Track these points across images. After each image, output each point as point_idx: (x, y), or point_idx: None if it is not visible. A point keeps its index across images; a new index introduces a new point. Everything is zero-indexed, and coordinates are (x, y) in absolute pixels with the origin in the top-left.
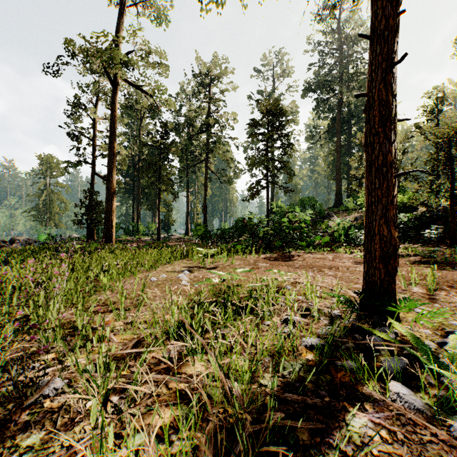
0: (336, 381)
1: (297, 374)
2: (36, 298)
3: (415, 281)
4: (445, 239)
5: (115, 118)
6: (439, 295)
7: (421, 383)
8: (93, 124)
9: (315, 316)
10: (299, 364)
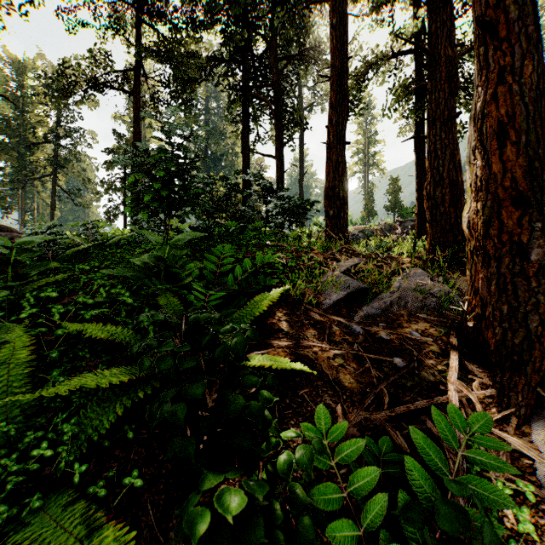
0: None
1: None
2: None
3: None
4: None
5: None
6: None
7: None
8: None
9: None
10: None
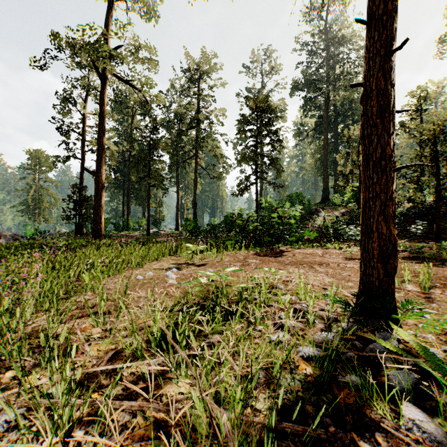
0: (340, 403)
1: (295, 394)
2: (4, 302)
3: (407, 278)
4: (431, 234)
5: (104, 112)
6: (434, 293)
7: (439, 406)
8: (83, 119)
9: (310, 320)
10: (296, 380)
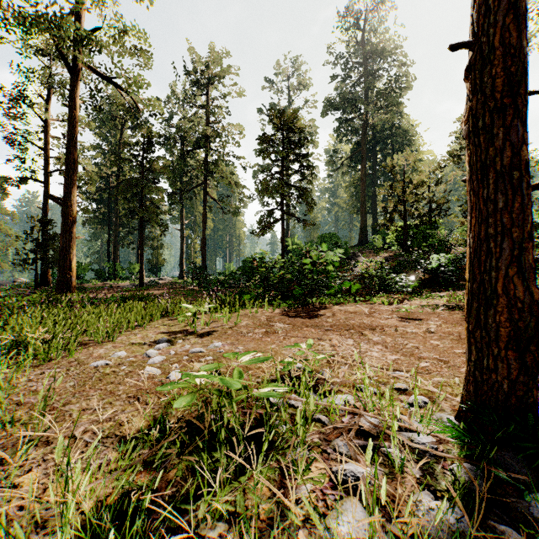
0: None
1: None
2: None
3: None
4: None
5: (75, 119)
6: None
7: None
8: (48, 128)
9: (396, 461)
10: None
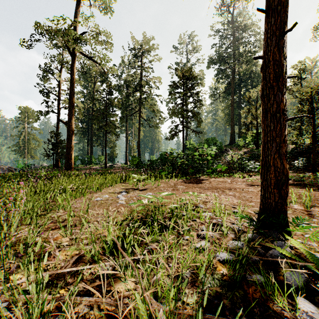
0: (249, 297)
1: (214, 290)
2: None
3: (293, 200)
4: (308, 167)
5: (73, 80)
6: (314, 211)
7: None
8: (58, 84)
9: (224, 231)
10: (215, 279)
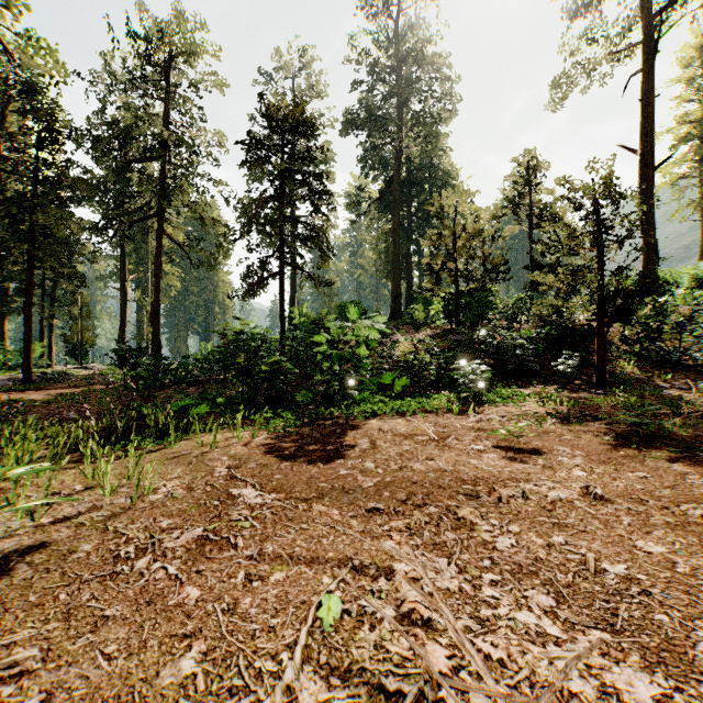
0: None
1: None
2: None
3: None
4: (581, 374)
5: None
6: None
7: None
8: None
9: None
10: None
